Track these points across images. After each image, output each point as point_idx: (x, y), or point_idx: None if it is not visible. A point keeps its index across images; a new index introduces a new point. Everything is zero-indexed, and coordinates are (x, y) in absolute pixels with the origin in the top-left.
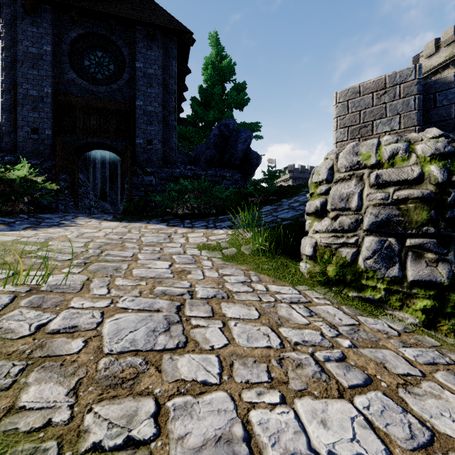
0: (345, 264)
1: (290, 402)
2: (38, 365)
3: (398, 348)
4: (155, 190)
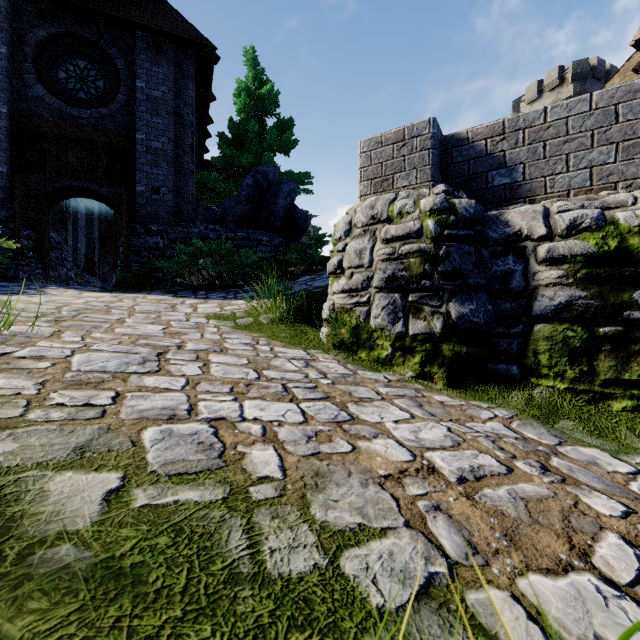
0: (358, 325)
1: (241, 401)
2: (5, 372)
3: (377, 387)
4: (163, 256)
